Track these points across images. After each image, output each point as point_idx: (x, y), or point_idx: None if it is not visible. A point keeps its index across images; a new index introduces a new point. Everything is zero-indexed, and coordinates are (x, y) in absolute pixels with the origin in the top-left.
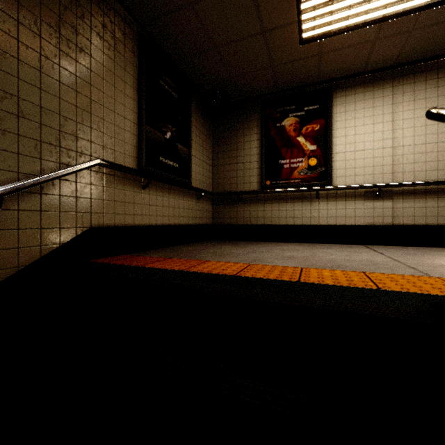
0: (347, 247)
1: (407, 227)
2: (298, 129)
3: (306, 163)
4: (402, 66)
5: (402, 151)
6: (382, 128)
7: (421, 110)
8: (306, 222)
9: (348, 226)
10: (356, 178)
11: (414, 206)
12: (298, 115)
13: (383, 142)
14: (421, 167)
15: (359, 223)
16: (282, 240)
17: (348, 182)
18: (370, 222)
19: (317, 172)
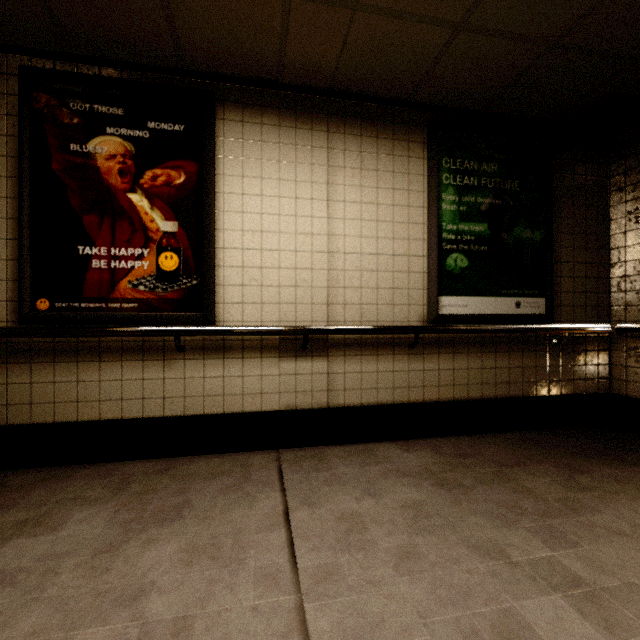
0: (234, 489)
1: (350, 409)
2: (133, 173)
3: (154, 261)
4: (343, 96)
5: (344, 263)
6: (310, 210)
7: (370, 190)
8: (155, 411)
9: (248, 414)
10: (264, 308)
11: (361, 369)
12: (133, 135)
13: (313, 240)
14: (370, 297)
15: (269, 407)
16: (93, 459)
17: (248, 316)
18: (290, 404)
19: (180, 287)
